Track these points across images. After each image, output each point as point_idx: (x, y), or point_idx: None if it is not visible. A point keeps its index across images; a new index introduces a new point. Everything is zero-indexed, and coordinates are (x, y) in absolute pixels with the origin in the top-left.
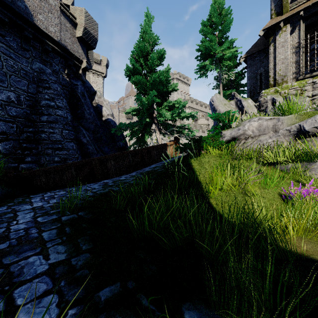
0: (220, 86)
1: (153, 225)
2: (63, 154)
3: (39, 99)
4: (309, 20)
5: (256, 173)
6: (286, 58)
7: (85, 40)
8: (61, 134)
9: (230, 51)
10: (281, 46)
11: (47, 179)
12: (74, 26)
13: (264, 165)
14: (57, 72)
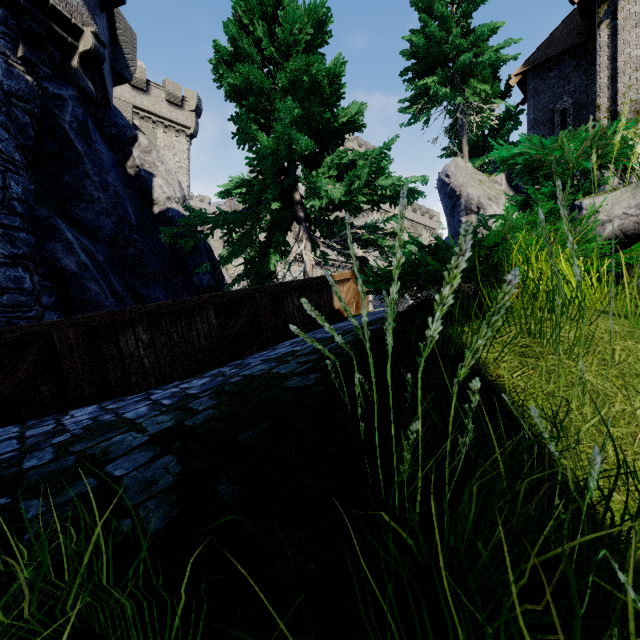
0: (464, 141)
1: None
2: None
3: None
4: None
5: None
6: None
7: None
8: None
9: None
10: (633, 24)
11: None
12: None
13: None
14: None
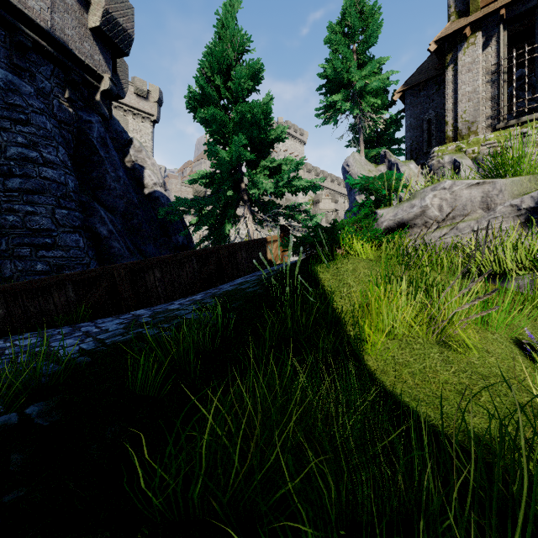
0: (361, 140)
1: (218, 479)
2: (56, 257)
3: (4, 144)
4: (515, 25)
5: (462, 295)
6: (476, 92)
7: (107, 36)
8: (52, 217)
9: (378, 79)
10: (467, 70)
11: (9, 310)
12: (85, 5)
13: (471, 279)
14: (48, 93)
